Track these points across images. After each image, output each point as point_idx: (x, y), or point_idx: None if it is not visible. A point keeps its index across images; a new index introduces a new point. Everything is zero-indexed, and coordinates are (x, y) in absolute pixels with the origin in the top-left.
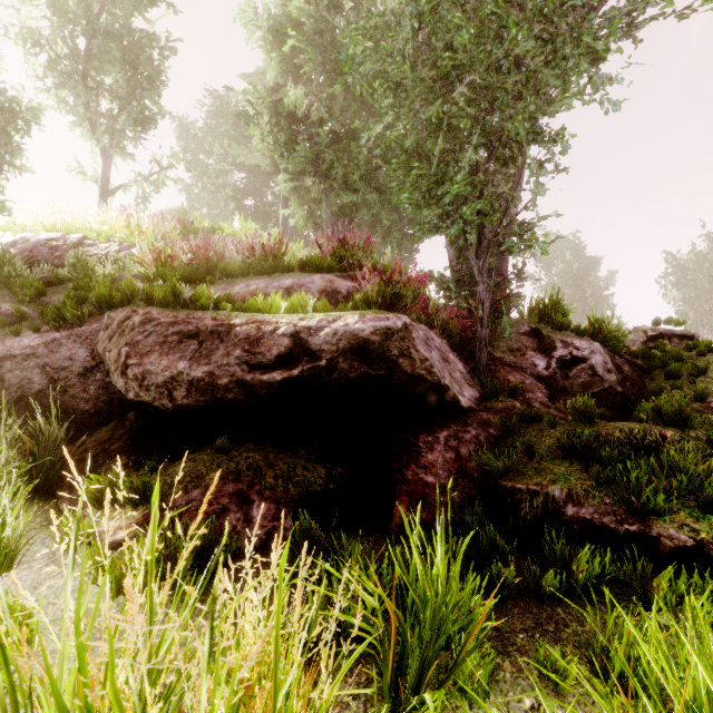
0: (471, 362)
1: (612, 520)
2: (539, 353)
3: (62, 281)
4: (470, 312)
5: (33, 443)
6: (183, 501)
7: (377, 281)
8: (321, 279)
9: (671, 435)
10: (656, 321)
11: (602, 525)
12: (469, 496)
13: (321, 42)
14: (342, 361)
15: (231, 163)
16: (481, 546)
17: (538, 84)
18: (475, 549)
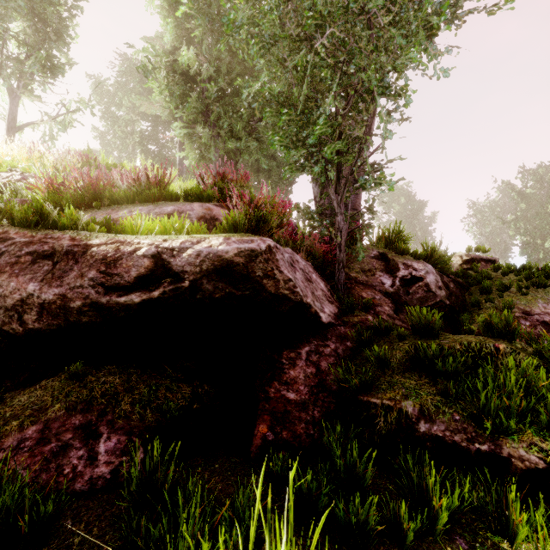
0: (332, 281)
1: (463, 439)
2: (386, 273)
3: None
4: (331, 239)
5: None
6: (13, 442)
7: (245, 206)
8: (200, 206)
9: (503, 347)
10: (469, 249)
11: (453, 443)
12: (328, 410)
13: (209, 12)
14: (206, 282)
15: (138, 114)
16: (339, 478)
17: (387, 42)
18: (333, 476)
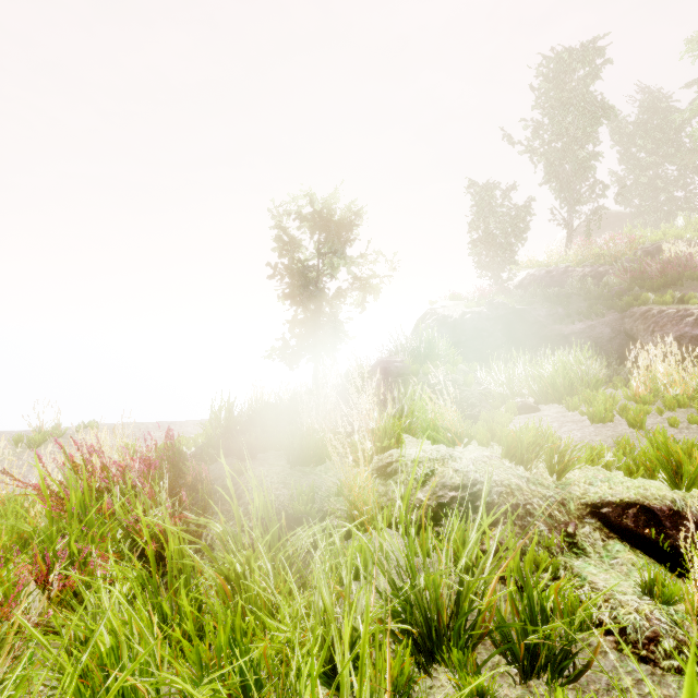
0: None
1: None
2: None
3: (570, 296)
4: None
5: (611, 362)
6: None
7: None
8: None
9: None
10: None
11: None
12: None
13: None
14: None
15: (662, 154)
16: None
17: None
18: None
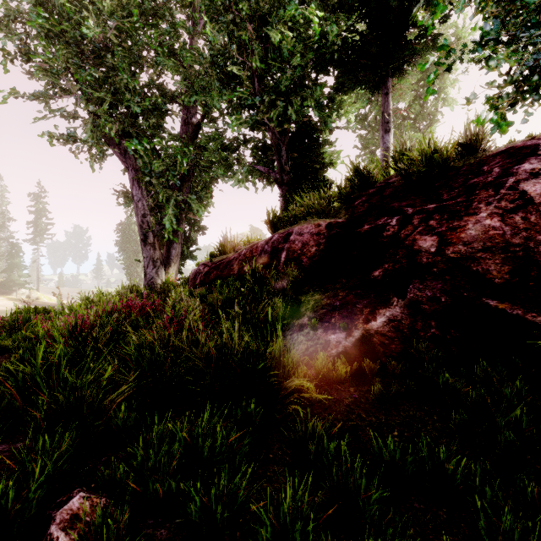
0: None
1: None
2: None
3: None
4: None
5: None
6: None
7: None
8: None
9: None
10: None
11: None
12: None
13: None
14: None
15: None
16: None
17: None
18: None
